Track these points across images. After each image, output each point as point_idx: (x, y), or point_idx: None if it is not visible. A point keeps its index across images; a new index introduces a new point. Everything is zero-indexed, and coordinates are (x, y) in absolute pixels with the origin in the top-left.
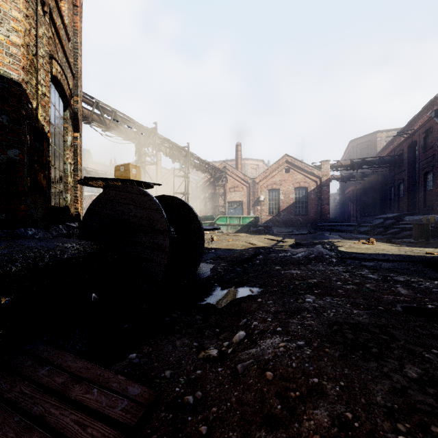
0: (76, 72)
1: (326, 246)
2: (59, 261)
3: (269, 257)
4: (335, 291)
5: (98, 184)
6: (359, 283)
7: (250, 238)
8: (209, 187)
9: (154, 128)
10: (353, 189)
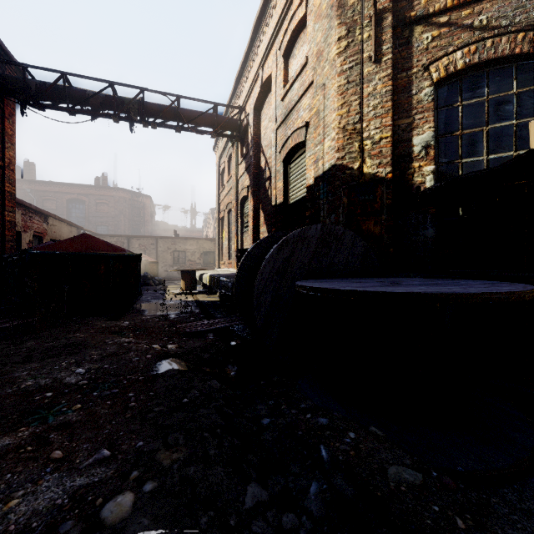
0: None
1: None
2: None
3: None
4: (2, 405)
5: None
6: None
7: None
8: None
9: None
10: None
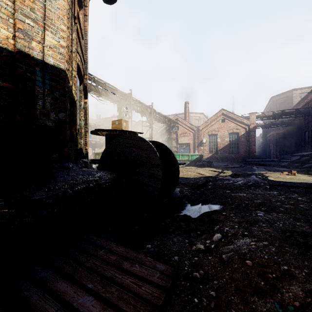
0: (86, 59)
1: (259, 176)
2: (100, 184)
3: (217, 184)
4: (277, 209)
5: (103, 133)
6: (294, 204)
7: (198, 170)
8: (165, 133)
9: (130, 93)
10: (273, 134)
